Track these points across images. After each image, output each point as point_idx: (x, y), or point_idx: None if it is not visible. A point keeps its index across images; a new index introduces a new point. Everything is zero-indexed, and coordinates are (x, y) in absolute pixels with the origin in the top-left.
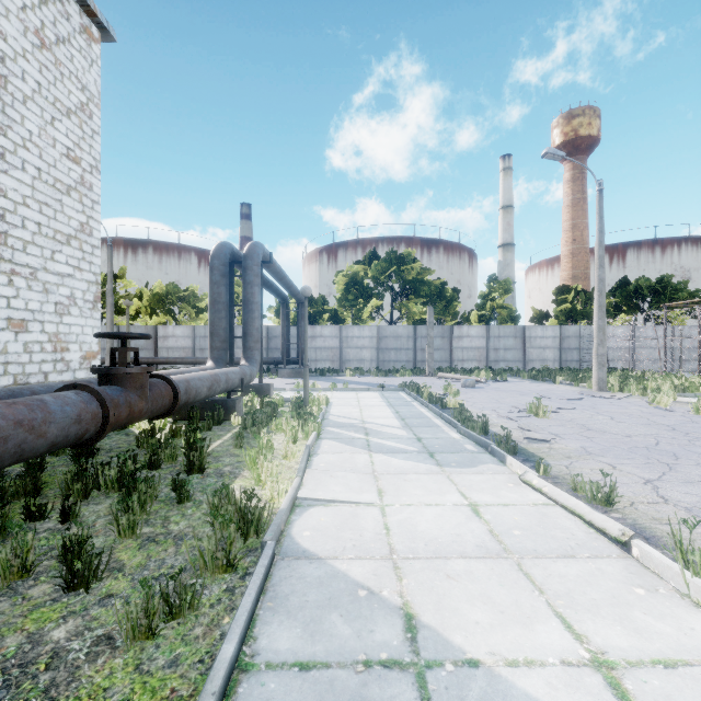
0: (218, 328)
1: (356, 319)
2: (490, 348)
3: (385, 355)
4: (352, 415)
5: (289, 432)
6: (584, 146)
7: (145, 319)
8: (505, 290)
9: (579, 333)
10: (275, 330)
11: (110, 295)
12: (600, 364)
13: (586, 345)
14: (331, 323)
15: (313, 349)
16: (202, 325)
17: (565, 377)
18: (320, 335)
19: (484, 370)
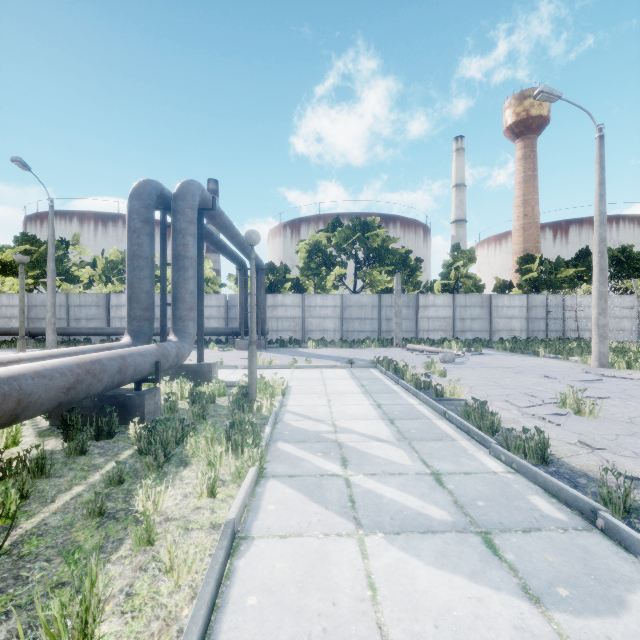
0: (138, 290)
1: (319, 288)
2: (456, 318)
3: (348, 325)
4: (317, 413)
5: (204, 473)
6: (535, 125)
7: (99, 287)
8: (469, 259)
9: (547, 302)
10: (234, 299)
11: (51, 260)
12: (602, 336)
13: (554, 315)
14: (293, 292)
15: (274, 319)
16: (157, 294)
17: (547, 349)
18: (281, 304)
19: (454, 341)
